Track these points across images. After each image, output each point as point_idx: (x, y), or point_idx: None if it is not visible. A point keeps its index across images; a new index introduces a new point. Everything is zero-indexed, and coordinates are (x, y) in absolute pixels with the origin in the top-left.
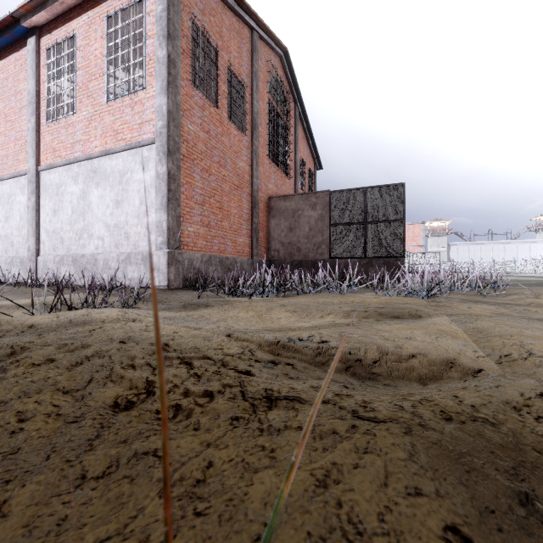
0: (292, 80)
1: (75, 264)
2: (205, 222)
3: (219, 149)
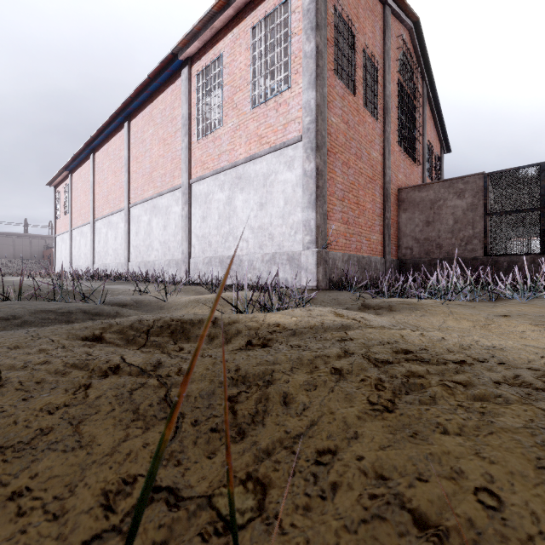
0: (421, 53)
1: (221, 265)
2: (345, 219)
3: (356, 140)
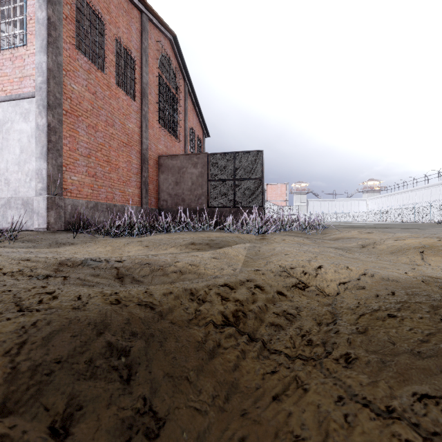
0: (181, 61)
1: None
2: (91, 173)
3: (106, 110)
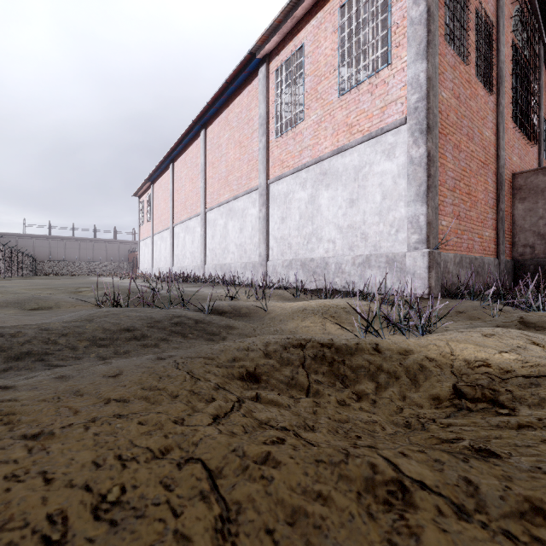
0: (538, 6)
1: (303, 268)
2: (455, 213)
3: (467, 118)
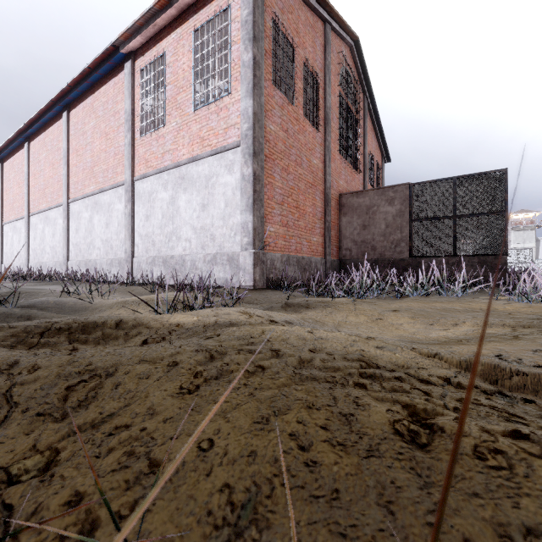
0: (361, 69)
1: (165, 264)
2: (284, 222)
3: (296, 148)
